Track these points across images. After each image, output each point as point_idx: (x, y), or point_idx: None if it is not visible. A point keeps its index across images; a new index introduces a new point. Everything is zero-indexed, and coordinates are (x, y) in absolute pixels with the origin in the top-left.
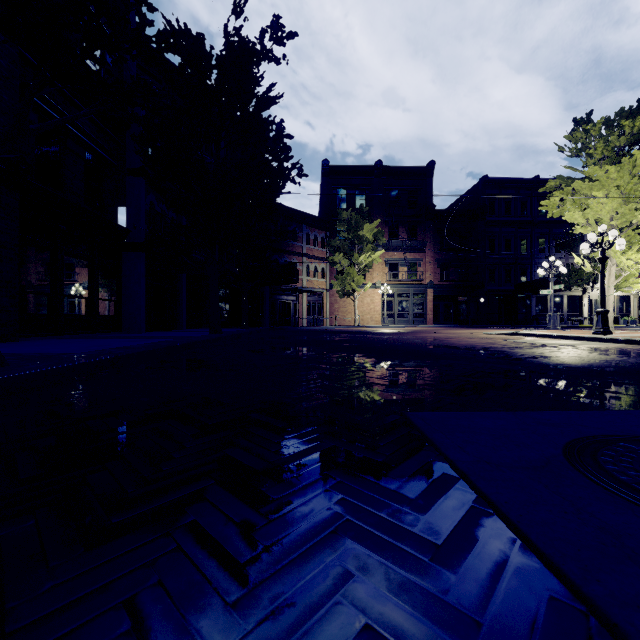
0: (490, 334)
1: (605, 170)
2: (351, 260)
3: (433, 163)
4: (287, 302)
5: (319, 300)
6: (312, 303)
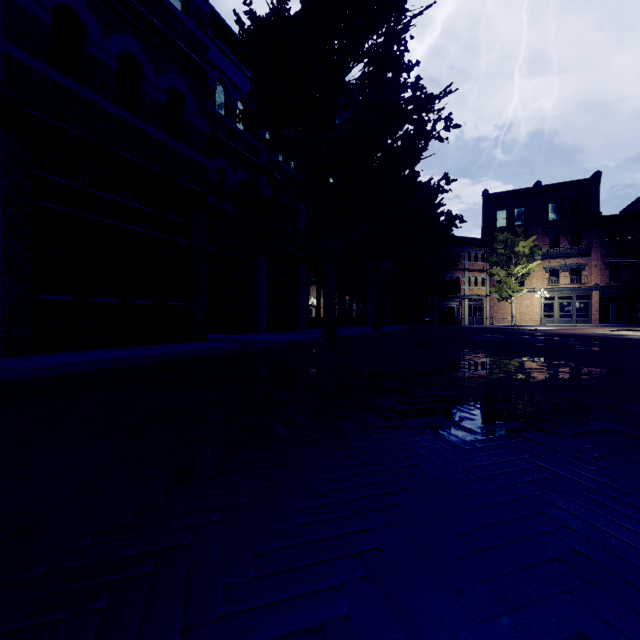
0: (610, 330)
1: None
2: (508, 271)
3: (598, 173)
4: (452, 306)
5: (479, 304)
6: (473, 307)
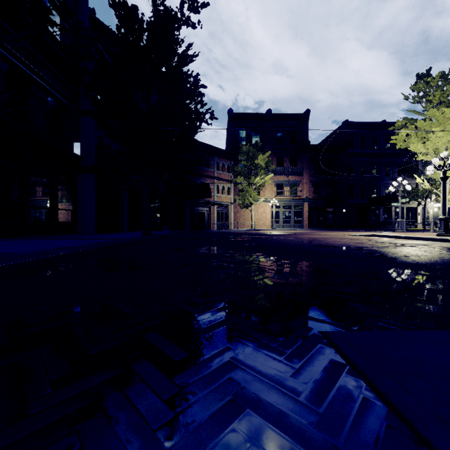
0: (354, 235)
1: (442, 112)
2: (249, 181)
3: (308, 111)
4: (202, 212)
5: (226, 210)
6: (221, 213)
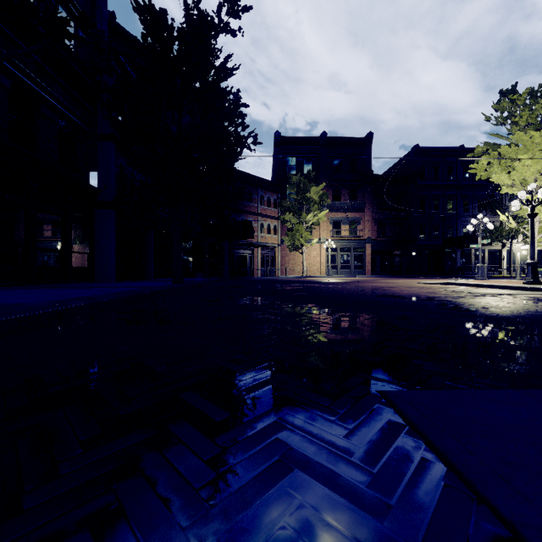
0: (425, 283)
1: (530, 136)
2: (300, 219)
3: (371, 134)
4: (244, 255)
5: (272, 254)
6: (266, 256)
